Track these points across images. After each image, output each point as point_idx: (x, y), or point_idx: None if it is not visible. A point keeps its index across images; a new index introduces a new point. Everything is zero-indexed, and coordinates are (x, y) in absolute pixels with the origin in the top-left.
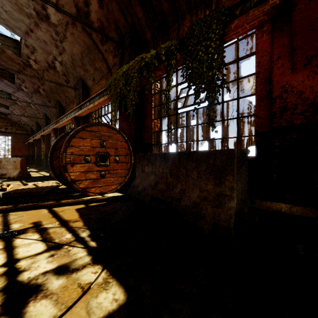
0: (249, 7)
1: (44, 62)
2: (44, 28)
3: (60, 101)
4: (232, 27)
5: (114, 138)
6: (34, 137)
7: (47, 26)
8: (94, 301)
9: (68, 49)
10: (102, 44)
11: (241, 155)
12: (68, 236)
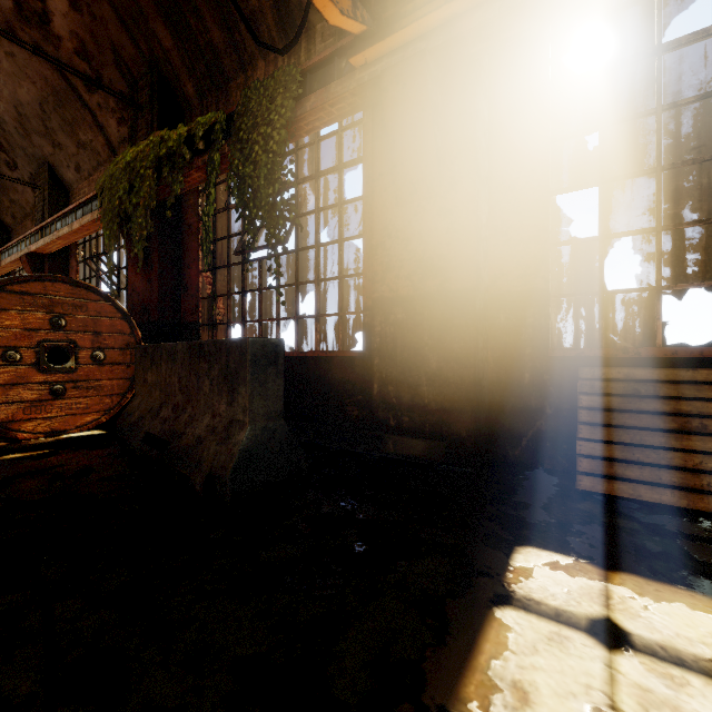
0: (333, 76)
1: None
2: None
3: None
4: (308, 107)
5: (91, 311)
6: None
7: None
8: None
9: (4, 90)
10: (90, 91)
11: (265, 349)
12: None
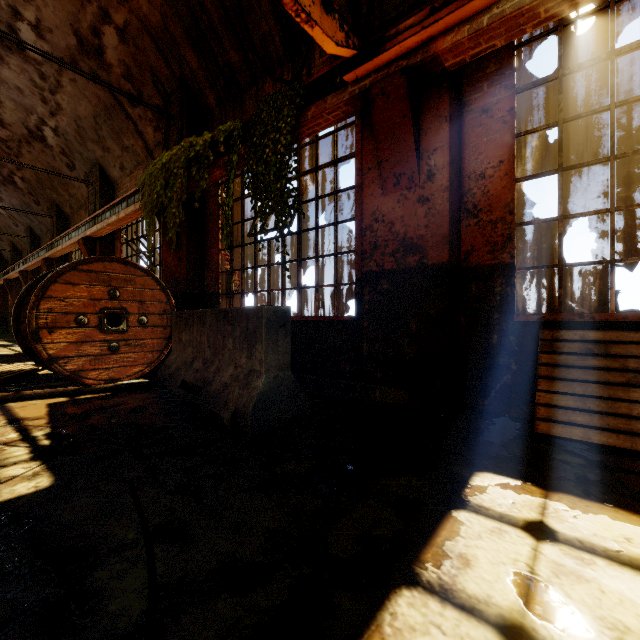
0: (330, 89)
1: (20, 127)
2: (17, 65)
3: (59, 203)
4: (309, 116)
5: (138, 284)
6: (5, 274)
7: (22, 62)
8: (8, 489)
9: (67, 108)
10: (133, 106)
11: (277, 314)
12: (12, 436)
